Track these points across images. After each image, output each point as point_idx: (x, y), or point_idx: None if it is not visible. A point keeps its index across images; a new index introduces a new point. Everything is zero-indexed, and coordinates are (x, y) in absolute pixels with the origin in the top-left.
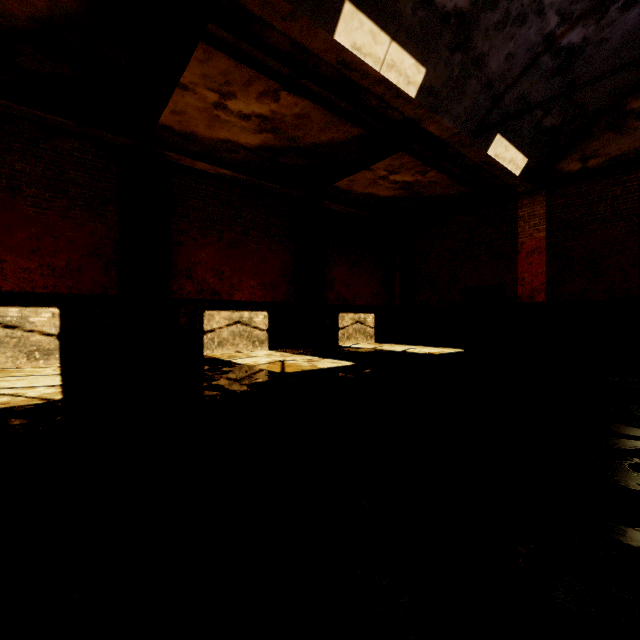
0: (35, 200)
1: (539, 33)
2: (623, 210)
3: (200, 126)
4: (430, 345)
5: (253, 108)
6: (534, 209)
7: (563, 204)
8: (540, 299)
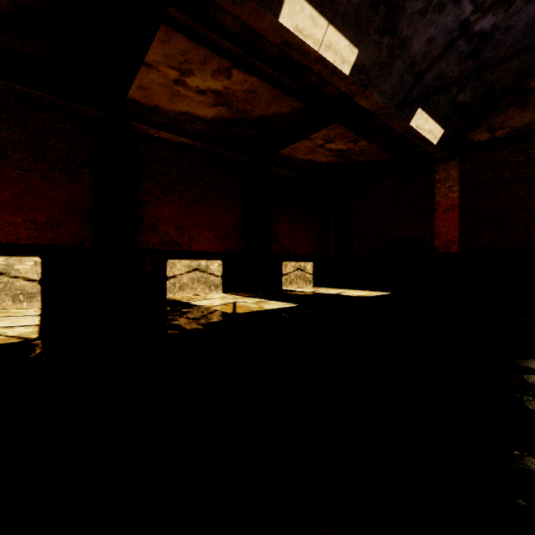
0: (19, 164)
1: (456, 20)
2: (525, 174)
3: (163, 100)
4: (360, 289)
5: (208, 84)
6: (449, 173)
7: (474, 169)
8: (454, 250)
